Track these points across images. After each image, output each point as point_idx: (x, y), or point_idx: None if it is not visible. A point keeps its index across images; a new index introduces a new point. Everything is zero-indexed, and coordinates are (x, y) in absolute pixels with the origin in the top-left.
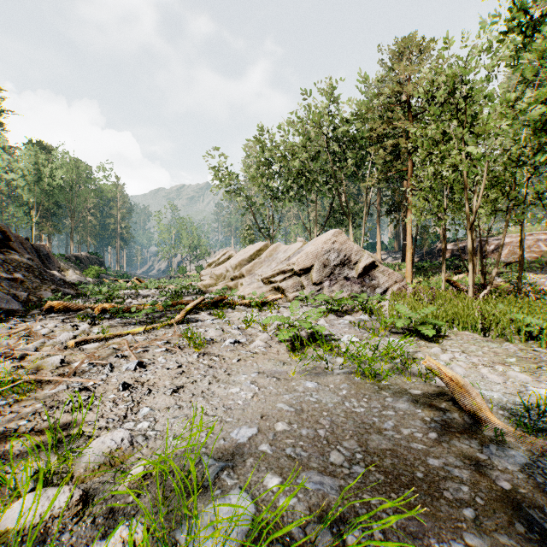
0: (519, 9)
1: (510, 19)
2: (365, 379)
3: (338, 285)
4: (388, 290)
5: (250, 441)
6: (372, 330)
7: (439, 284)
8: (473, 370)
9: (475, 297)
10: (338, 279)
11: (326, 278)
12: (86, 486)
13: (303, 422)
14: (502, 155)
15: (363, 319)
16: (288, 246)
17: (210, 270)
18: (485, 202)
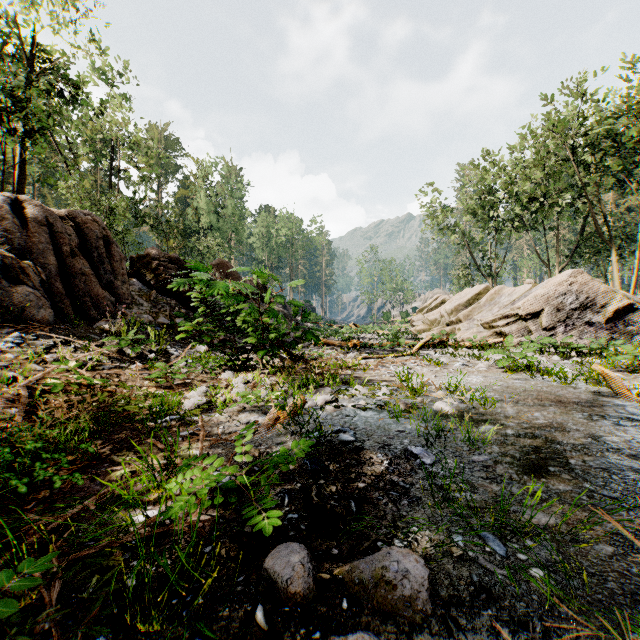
0: None
1: None
2: (559, 384)
3: (577, 331)
4: None
5: (480, 388)
6: None
7: None
8: None
9: None
10: (576, 324)
11: (559, 323)
12: None
13: (509, 388)
14: None
15: (593, 361)
16: (513, 289)
17: (421, 316)
18: None
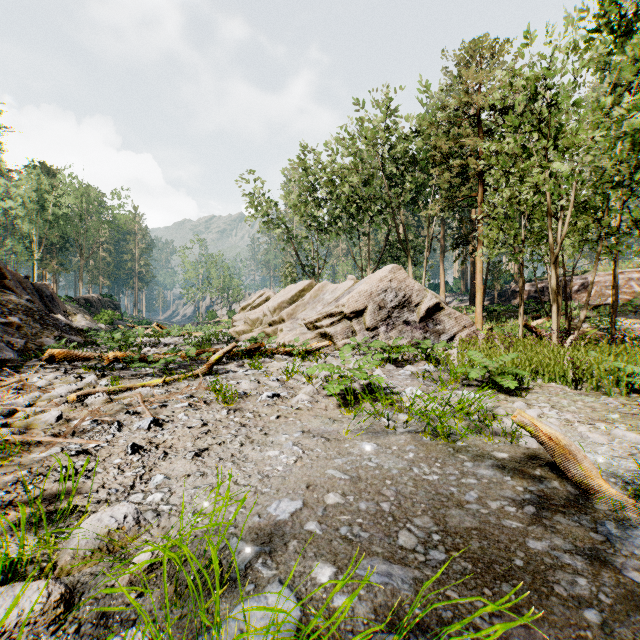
0: (610, 4)
1: (600, 14)
2: (436, 440)
3: (397, 331)
4: (455, 336)
5: (293, 518)
6: (439, 382)
7: (515, 330)
8: (569, 428)
9: (561, 343)
10: (396, 323)
11: (381, 322)
12: (73, 580)
13: (361, 493)
14: (594, 172)
15: (428, 369)
16: (336, 285)
17: (244, 314)
18: (573, 230)
